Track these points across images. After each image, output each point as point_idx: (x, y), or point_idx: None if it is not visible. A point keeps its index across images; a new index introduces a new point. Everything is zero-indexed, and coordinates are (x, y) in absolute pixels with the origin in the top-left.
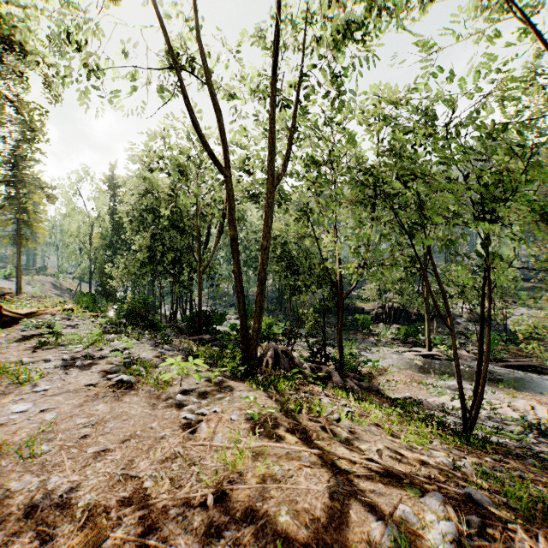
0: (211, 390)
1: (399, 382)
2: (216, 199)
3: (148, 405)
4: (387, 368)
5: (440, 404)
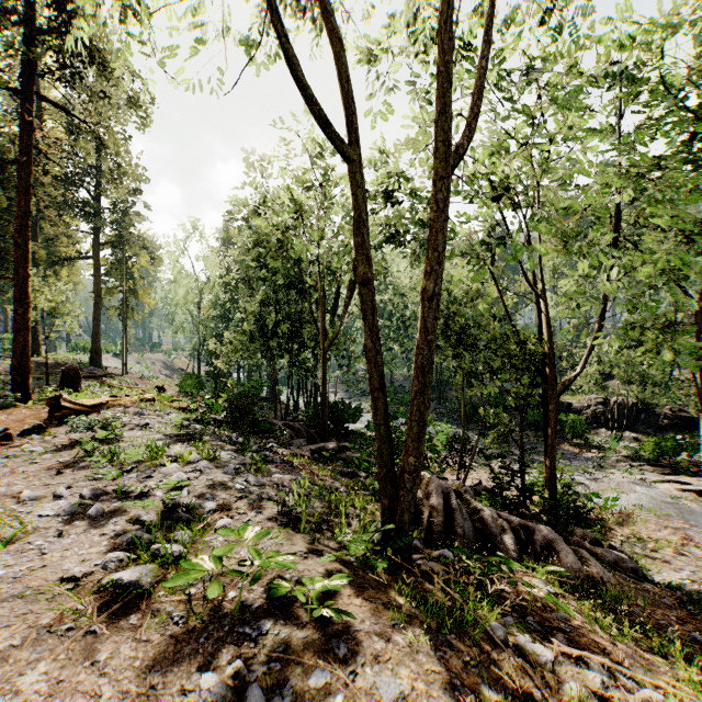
0: (301, 641)
1: (662, 543)
2: (347, 245)
3: (137, 691)
4: (631, 512)
5: None
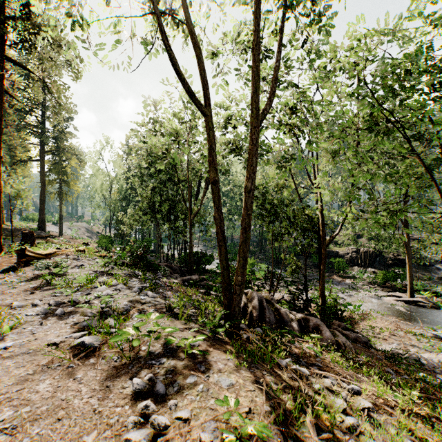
0: (182, 365)
1: (383, 329)
2: (204, 156)
3: (99, 389)
4: (368, 313)
5: (440, 362)
